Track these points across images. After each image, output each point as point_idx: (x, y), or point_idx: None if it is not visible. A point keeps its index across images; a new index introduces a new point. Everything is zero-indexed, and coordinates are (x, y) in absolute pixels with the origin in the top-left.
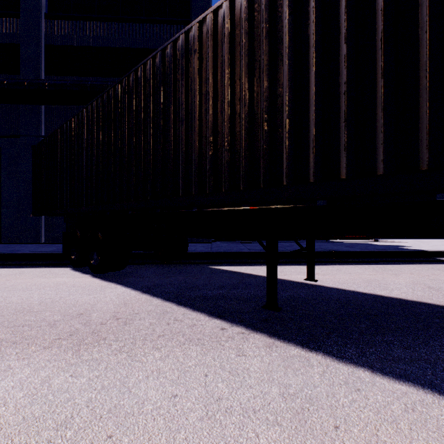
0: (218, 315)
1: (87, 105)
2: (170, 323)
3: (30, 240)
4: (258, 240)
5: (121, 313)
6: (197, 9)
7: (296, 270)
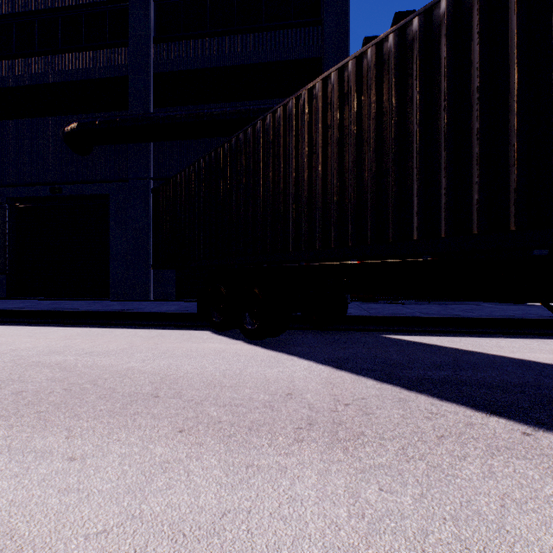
0: (489, 410)
1: (239, 133)
2: (430, 417)
3: (138, 297)
4: (542, 302)
5: (341, 396)
6: (330, 3)
7: (522, 346)
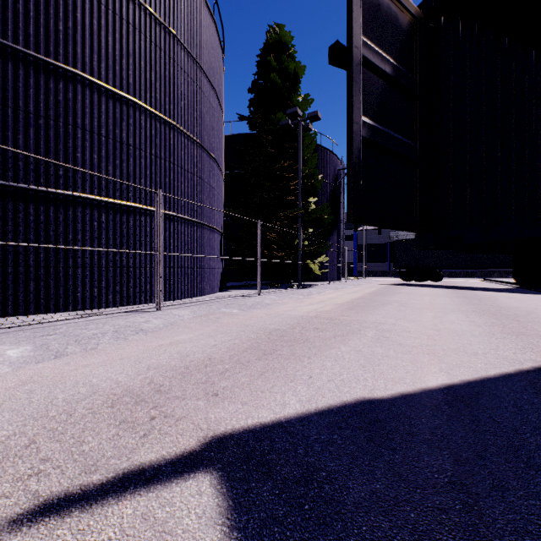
0: None
1: None
2: None
3: None
4: None
5: None
6: None
7: None
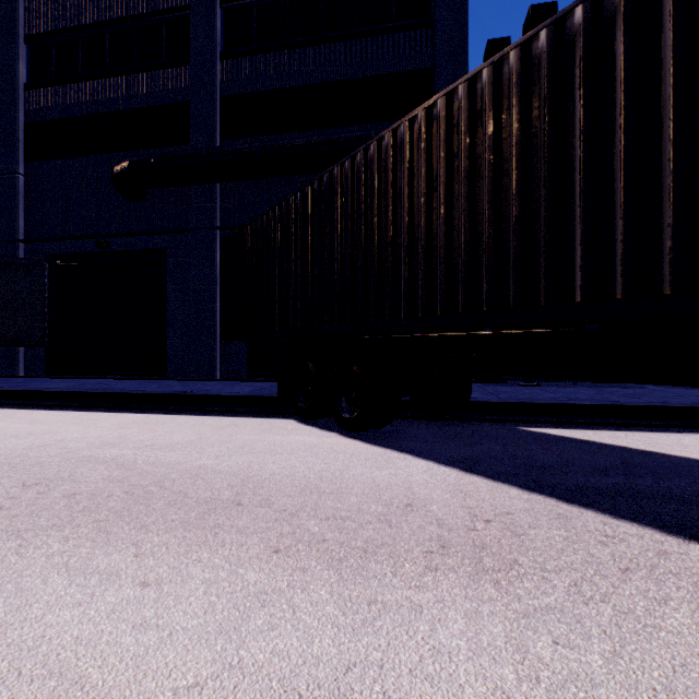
0: (686, 533)
1: (333, 168)
2: (605, 542)
3: (202, 375)
4: None
5: (478, 509)
6: None
7: None
